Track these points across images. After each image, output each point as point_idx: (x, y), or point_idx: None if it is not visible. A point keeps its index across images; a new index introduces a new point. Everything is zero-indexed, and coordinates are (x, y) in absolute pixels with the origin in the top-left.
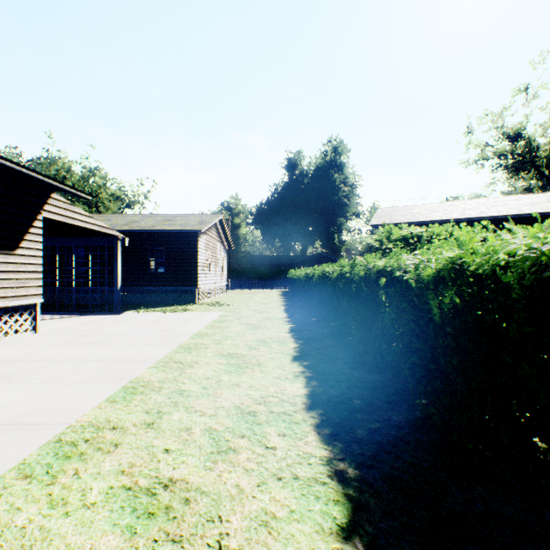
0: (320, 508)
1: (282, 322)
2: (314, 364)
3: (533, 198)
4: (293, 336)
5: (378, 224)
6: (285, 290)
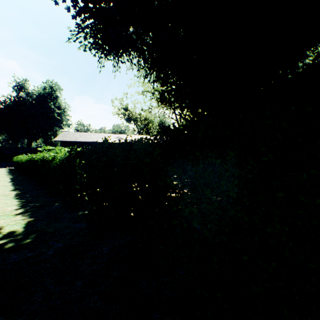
0: (10, 188)
1: (7, 177)
2: (17, 182)
3: (113, 136)
4: (11, 179)
5: (57, 140)
6: (12, 168)
